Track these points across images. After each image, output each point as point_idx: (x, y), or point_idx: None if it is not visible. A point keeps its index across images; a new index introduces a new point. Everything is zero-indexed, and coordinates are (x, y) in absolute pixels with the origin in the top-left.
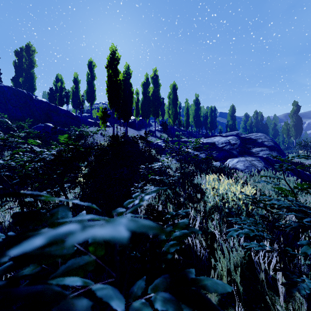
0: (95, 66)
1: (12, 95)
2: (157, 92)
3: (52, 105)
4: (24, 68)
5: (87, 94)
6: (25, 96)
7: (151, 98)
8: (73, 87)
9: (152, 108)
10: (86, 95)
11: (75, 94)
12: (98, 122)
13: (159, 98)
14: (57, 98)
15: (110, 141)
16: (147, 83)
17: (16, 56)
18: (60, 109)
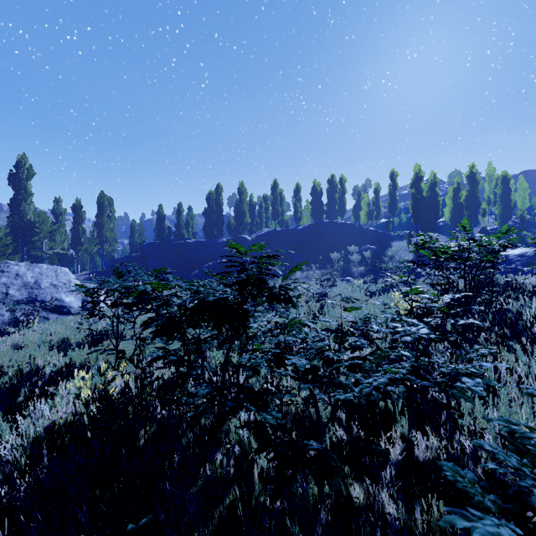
0: (397, 175)
1: (344, 227)
2: (474, 192)
3: (365, 228)
4: (338, 197)
5: (389, 206)
6: (351, 227)
7: (464, 202)
8: (373, 198)
9: (467, 211)
10: (388, 207)
11: (375, 204)
12: (401, 235)
13: (477, 199)
14: (362, 215)
15: (413, 255)
16: (458, 188)
17: (328, 184)
18: (370, 230)
